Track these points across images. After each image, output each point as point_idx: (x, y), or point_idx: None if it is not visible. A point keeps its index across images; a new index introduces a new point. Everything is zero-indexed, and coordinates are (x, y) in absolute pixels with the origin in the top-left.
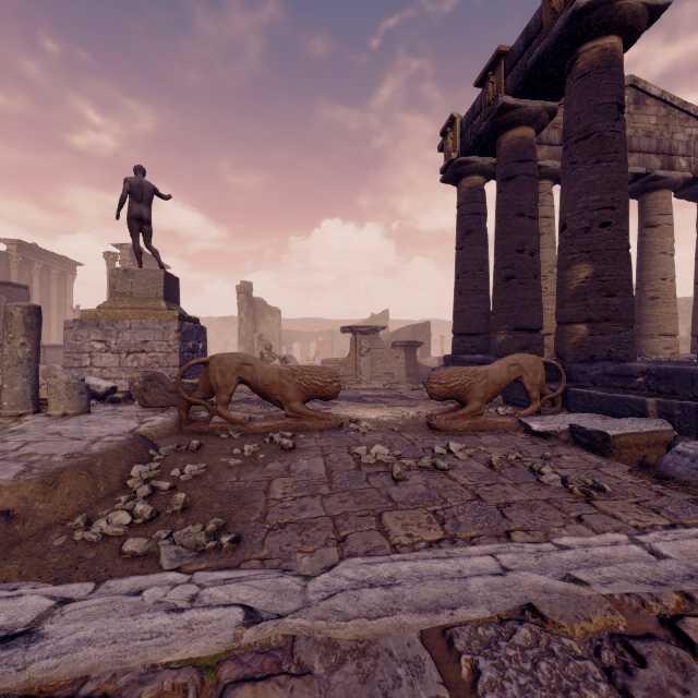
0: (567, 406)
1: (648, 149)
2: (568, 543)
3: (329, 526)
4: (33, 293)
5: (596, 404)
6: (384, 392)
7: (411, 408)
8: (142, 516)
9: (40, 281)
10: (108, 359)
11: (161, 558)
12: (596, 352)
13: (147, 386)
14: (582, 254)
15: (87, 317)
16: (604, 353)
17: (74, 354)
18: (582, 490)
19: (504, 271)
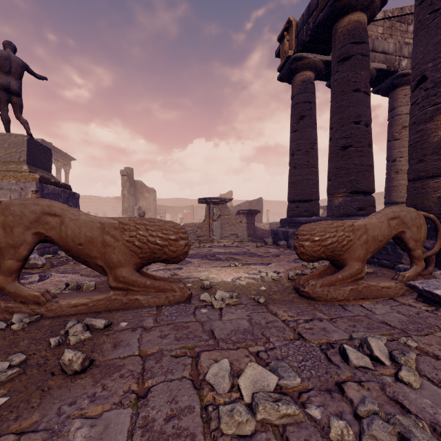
0: (437, 264)
1: None
2: None
3: None
4: None
5: None
6: (234, 249)
7: (266, 266)
8: None
9: None
10: None
11: None
12: None
13: None
14: None
15: None
16: None
17: None
18: None
19: (341, 140)
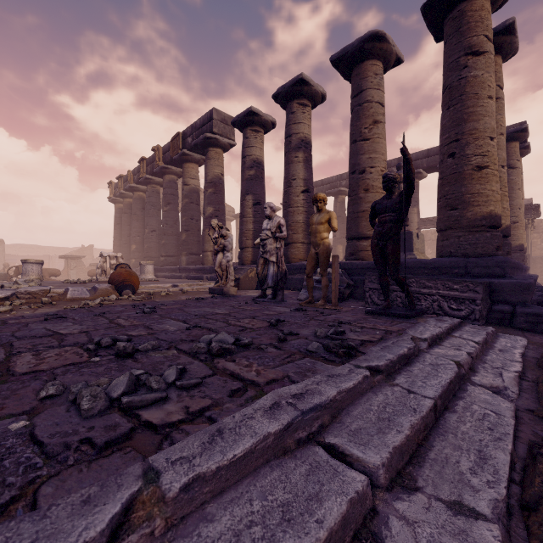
0: None
1: None
2: None
3: None
4: None
5: None
6: None
7: None
8: None
9: None
10: None
11: None
12: (136, 266)
13: None
14: (134, 242)
15: None
16: (138, 266)
17: None
18: None
19: (124, 241)
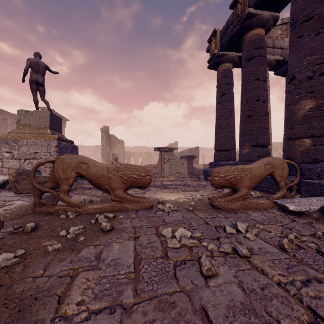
0: (298, 191)
1: None
2: None
3: None
4: None
5: None
6: (177, 182)
7: (196, 192)
8: None
9: (1, 126)
10: (13, 163)
11: None
12: (317, 156)
13: (18, 179)
14: (307, 93)
15: (1, 138)
16: (323, 157)
17: None
18: None
19: (247, 112)
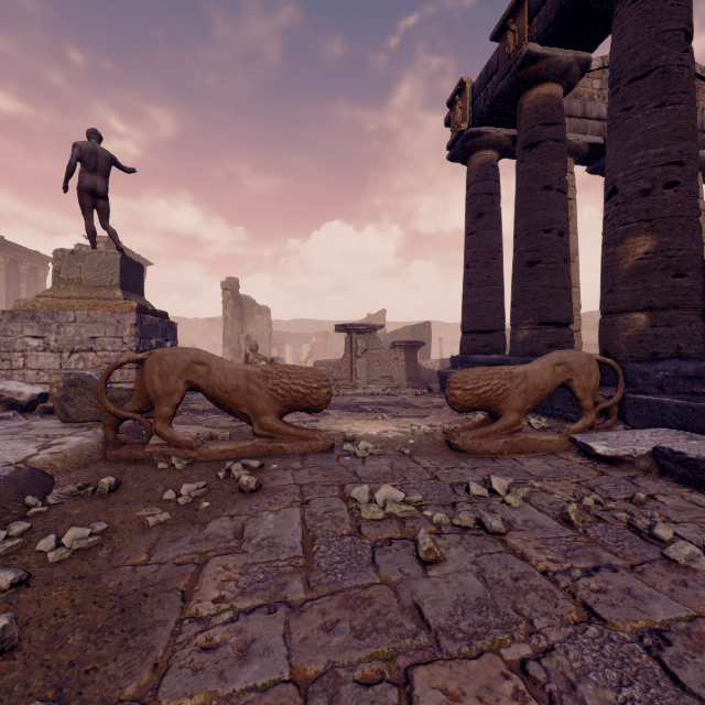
0: (623, 417)
1: None
2: None
3: None
4: None
5: (671, 415)
6: (384, 398)
7: (421, 419)
8: None
9: (7, 277)
10: (46, 359)
11: None
12: (659, 348)
13: (70, 394)
14: (641, 223)
15: (22, 308)
16: (671, 350)
17: (3, 354)
18: None
19: (527, 254)
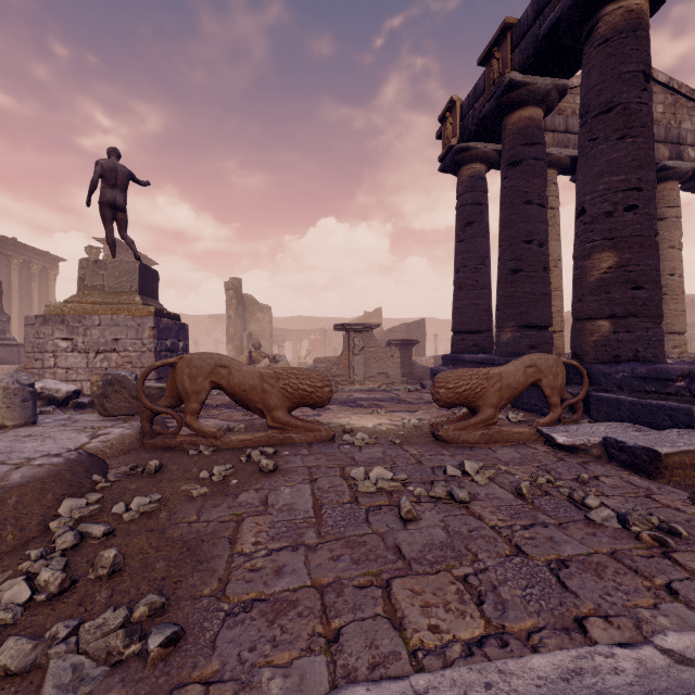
0: (588, 412)
1: (656, 138)
2: (680, 647)
3: (316, 607)
4: (12, 290)
5: (625, 411)
6: (380, 394)
7: (412, 414)
8: (46, 589)
9: (20, 277)
10: (74, 359)
11: (45, 685)
12: (620, 352)
13: (108, 391)
14: (605, 241)
15: (52, 313)
16: (630, 353)
17: (36, 354)
18: (654, 536)
19: (510, 263)
